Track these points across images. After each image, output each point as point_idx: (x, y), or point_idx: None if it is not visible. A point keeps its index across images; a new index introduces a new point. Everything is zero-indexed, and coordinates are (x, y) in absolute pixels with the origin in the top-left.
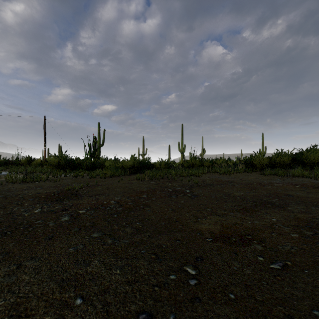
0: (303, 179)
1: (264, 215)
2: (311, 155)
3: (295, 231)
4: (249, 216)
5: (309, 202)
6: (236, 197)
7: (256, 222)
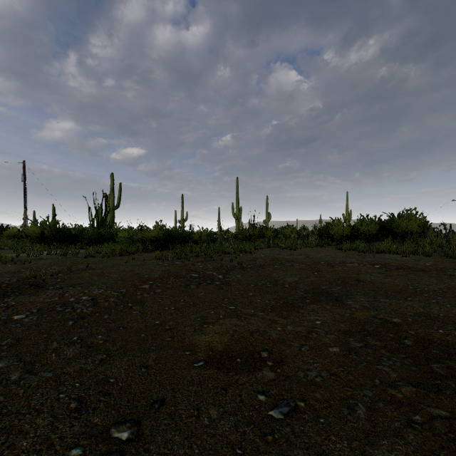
0: (389, 255)
1: (308, 314)
2: (403, 222)
3: (338, 342)
4: (285, 317)
5: (382, 290)
6: (284, 285)
7: (289, 328)
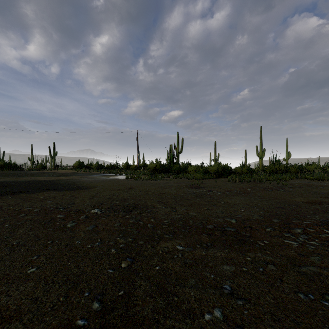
0: None
1: None
2: None
3: None
4: (328, 199)
5: None
6: (322, 193)
7: None
